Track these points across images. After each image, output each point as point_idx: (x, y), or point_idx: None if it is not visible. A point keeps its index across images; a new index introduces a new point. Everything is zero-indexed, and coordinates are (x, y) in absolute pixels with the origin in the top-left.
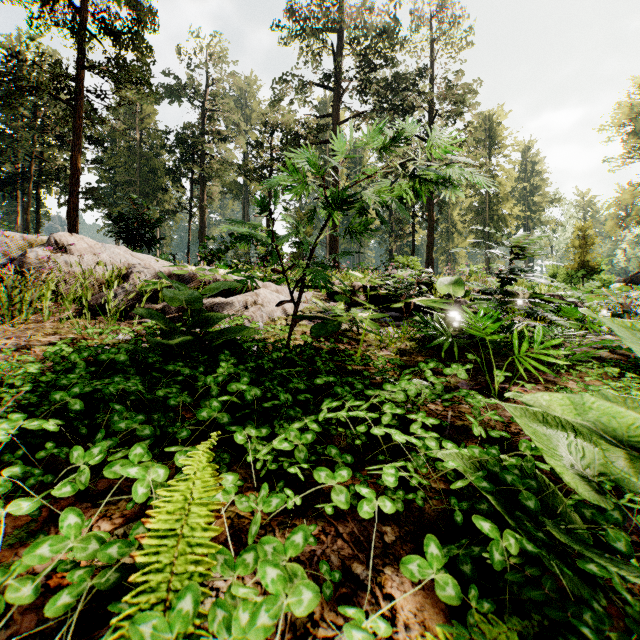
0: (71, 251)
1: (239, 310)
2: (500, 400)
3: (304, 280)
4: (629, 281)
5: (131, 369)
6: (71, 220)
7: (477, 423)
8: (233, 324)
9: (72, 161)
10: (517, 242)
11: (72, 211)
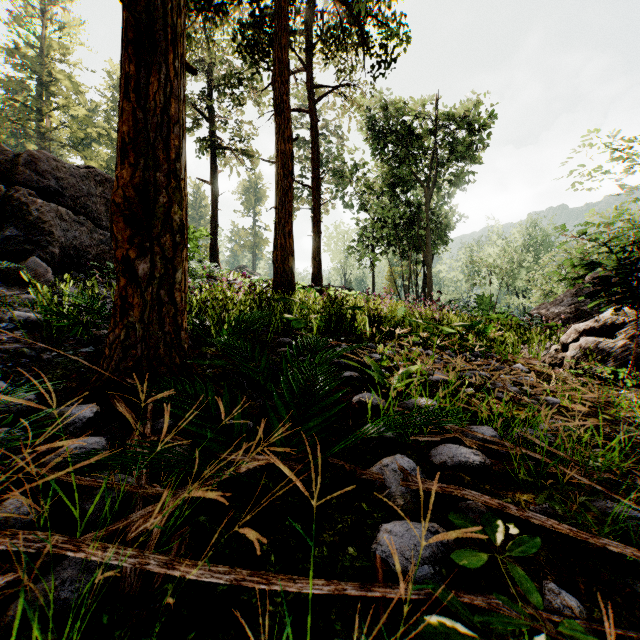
0: None
1: None
2: None
3: None
4: None
5: None
6: None
7: None
8: None
9: None
10: None
11: None
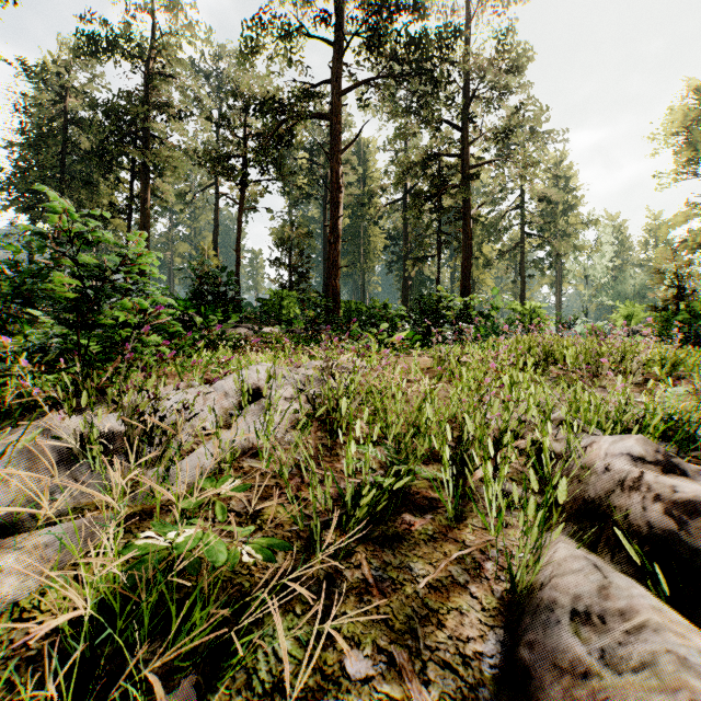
0: None
1: None
2: None
3: None
4: None
5: None
6: None
7: None
8: None
9: None
10: None
11: None
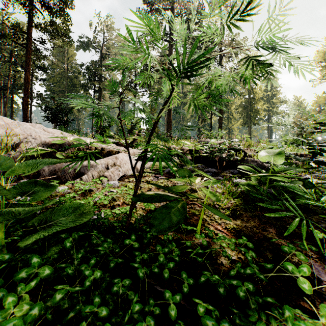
0: None
1: (102, 170)
2: None
3: (145, 155)
4: None
5: None
6: (24, 110)
7: None
8: (87, 189)
9: (25, 78)
10: (321, 119)
11: (25, 105)
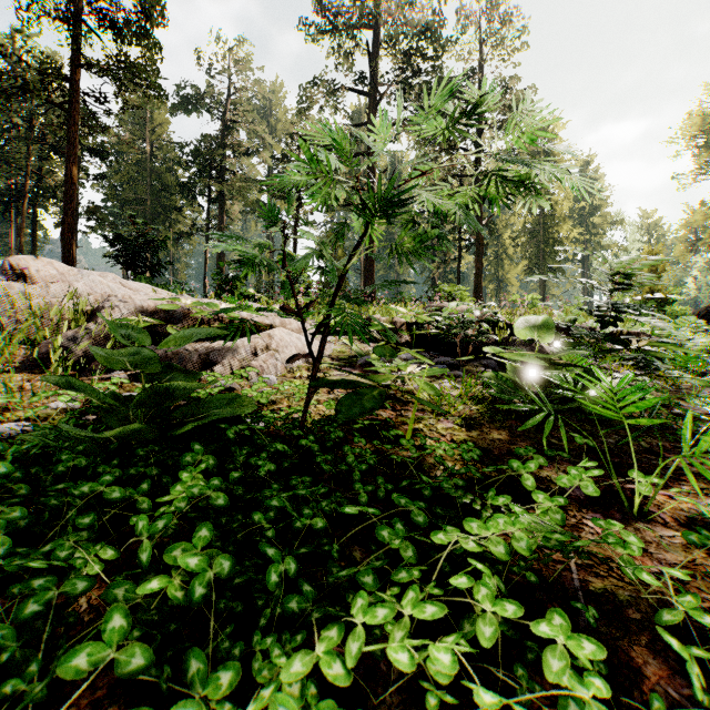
0: (33, 279)
1: (245, 358)
2: (640, 520)
3: (328, 324)
4: (705, 313)
5: (22, 486)
6: (66, 243)
7: (686, 652)
8: (230, 383)
9: (67, 174)
10: (624, 267)
11: (67, 232)
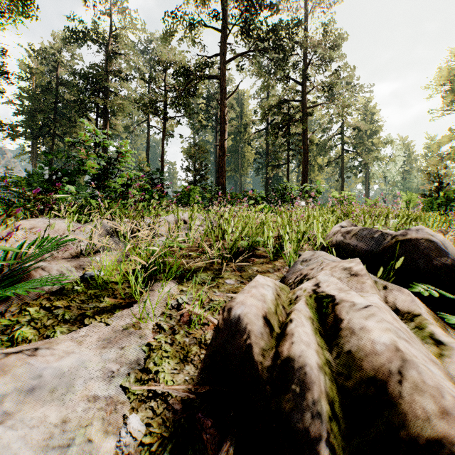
0: None
1: None
2: None
3: None
4: None
5: None
6: None
7: None
8: None
9: None
10: None
11: None
